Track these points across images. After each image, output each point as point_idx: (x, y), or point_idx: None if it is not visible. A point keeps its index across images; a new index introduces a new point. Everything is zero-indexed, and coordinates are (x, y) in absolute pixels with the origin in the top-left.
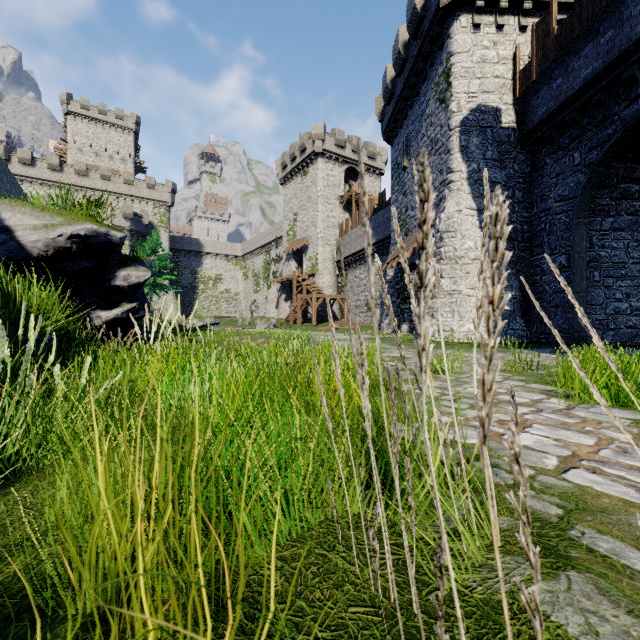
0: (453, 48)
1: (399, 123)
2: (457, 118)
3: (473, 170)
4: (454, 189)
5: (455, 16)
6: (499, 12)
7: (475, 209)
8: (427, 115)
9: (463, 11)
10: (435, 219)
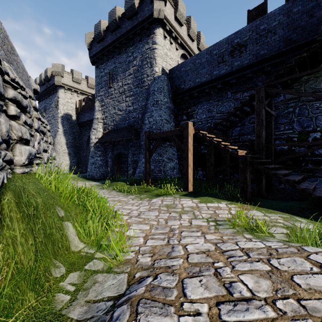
0: (59, 96)
1: (42, 99)
2: (60, 115)
3: (65, 129)
4: (59, 133)
5: (60, 88)
6: (72, 91)
7: (65, 140)
8: (52, 106)
9: (62, 88)
10: (54, 138)
